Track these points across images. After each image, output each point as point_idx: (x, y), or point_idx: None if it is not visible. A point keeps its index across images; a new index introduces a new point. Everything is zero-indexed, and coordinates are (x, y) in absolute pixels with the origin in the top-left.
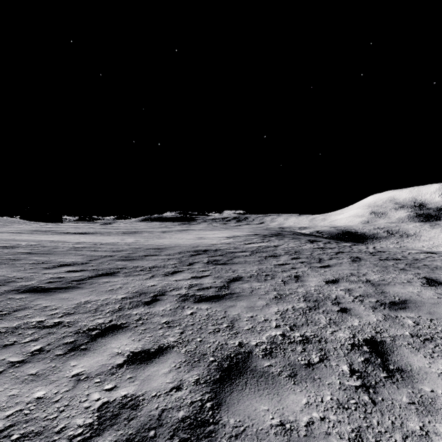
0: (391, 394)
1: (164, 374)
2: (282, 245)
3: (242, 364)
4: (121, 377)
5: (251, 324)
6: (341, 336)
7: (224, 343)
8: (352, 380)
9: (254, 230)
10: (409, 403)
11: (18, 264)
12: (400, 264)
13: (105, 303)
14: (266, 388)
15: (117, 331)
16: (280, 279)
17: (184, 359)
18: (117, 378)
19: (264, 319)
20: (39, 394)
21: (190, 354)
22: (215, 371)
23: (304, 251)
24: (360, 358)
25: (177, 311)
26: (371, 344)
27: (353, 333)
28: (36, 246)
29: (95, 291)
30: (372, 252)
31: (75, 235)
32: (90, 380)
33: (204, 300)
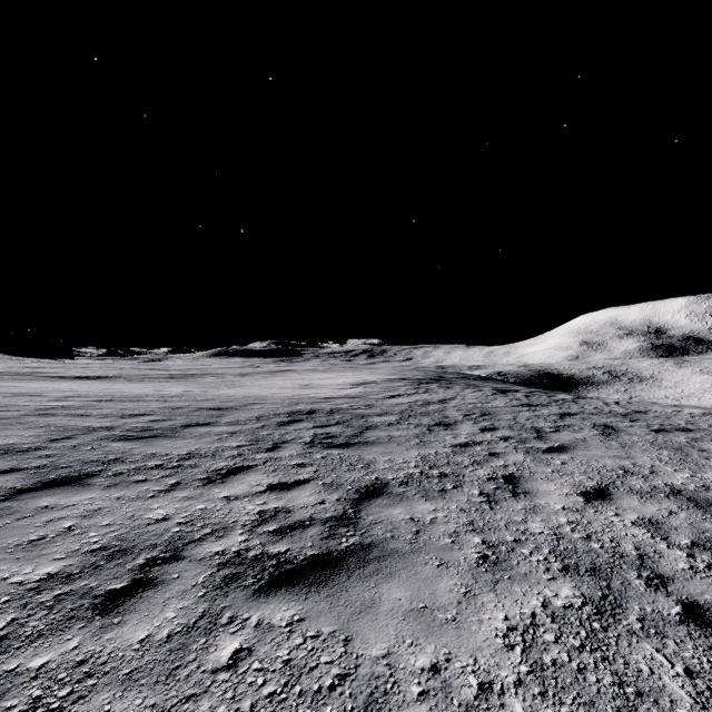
0: None
1: None
2: (454, 399)
3: None
4: None
5: None
6: None
7: None
8: None
9: (398, 371)
10: None
11: None
12: (701, 441)
13: None
14: None
15: None
16: (476, 488)
17: None
18: None
19: (477, 684)
20: None
21: None
22: None
23: (498, 411)
24: None
25: (189, 648)
26: None
27: None
28: None
29: None
30: (624, 413)
31: (74, 382)
32: None
33: (287, 581)
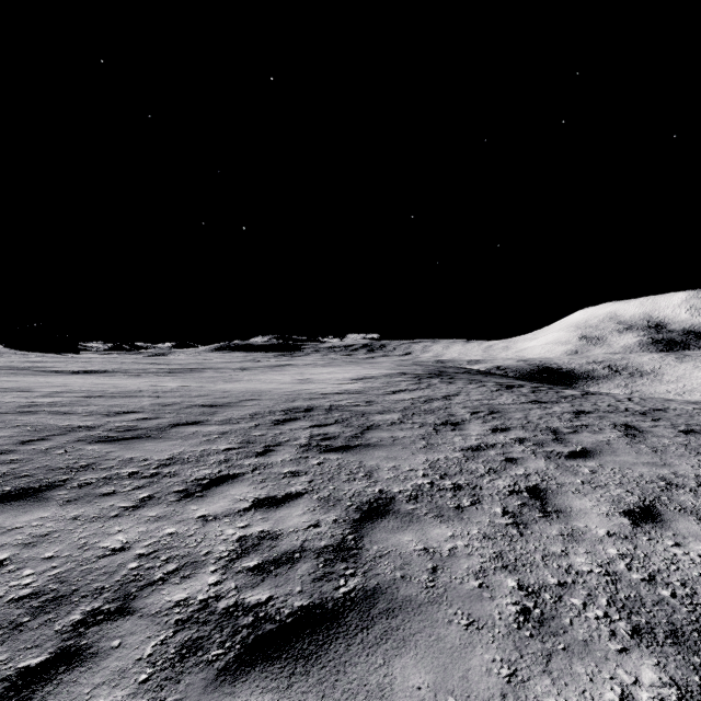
0: None
1: None
2: (458, 396)
3: None
4: None
5: None
6: None
7: None
8: None
9: (398, 365)
10: None
11: None
12: None
13: None
14: None
15: None
16: (497, 504)
17: None
18: None
19: None
20: None
21: None
22: None
23: (506, 409)
24: None
25: None
26: None
27: None
28: None
29: None
30: (642, 411)
31: (70, 377)
32: None
33: (264, 653)
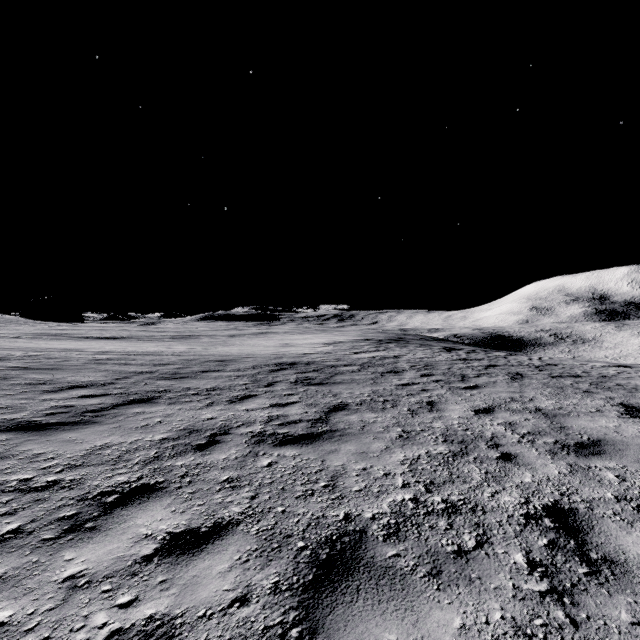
0: (600, 605)
1: (220, 574)
2: (406, 355)
3: (351, 553)
4: (148, 580)
5: (363, 481)
6: (507, 501)
7: (320, 515)
8: (533, 581)
9: (364, 333)
10: (632, 624)
11: (4, 385)
12: (581, 383)
13: (133, 448)
14: (393, 598)
15: (149, 495)
16: (406, 407)
17: (256, 545)
18: (140, 582)
19: (383, 473)
20: (2, 615)
21: (265, 536)
22: (306, 566)
23: (438, 363)
24: (541, 540)
25: (247, 461)
26: (556, 514)
27: (526, 495)
28: (38, 357)
29: (120, 427)
30: (538, 365)
31: (99, 341)
32: (94, 586)
33: (290, 442)
